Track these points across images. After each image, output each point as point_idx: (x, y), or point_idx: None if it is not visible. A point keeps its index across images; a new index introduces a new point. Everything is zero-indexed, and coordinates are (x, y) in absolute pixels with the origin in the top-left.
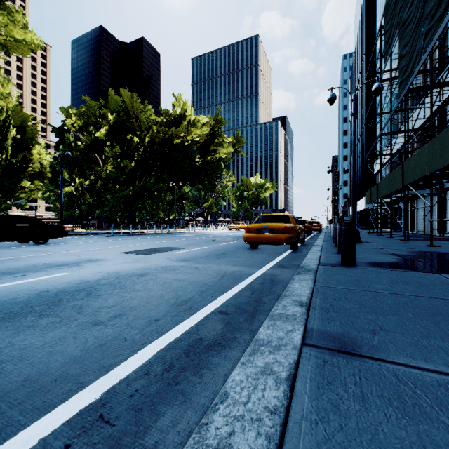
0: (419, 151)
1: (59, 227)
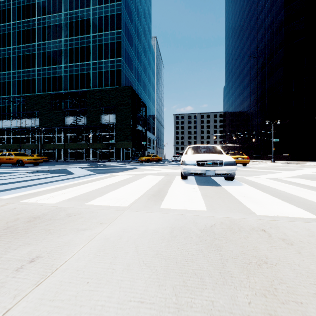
0: (51, 144)
1: None
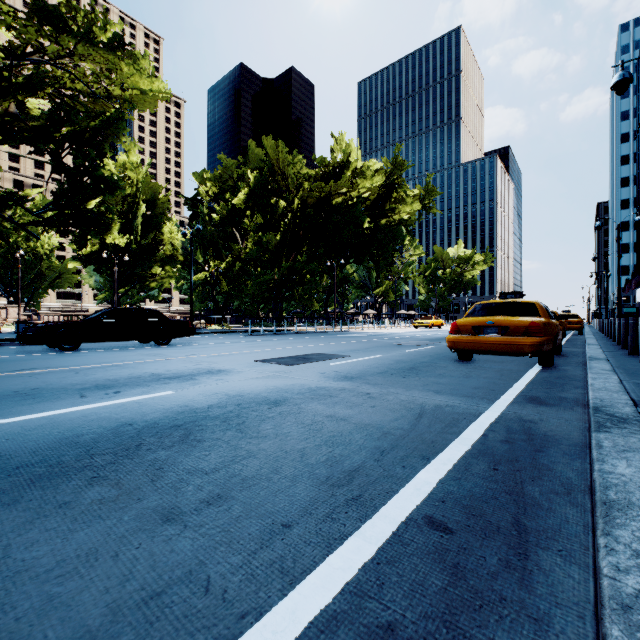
0: None
1: (184, 323)
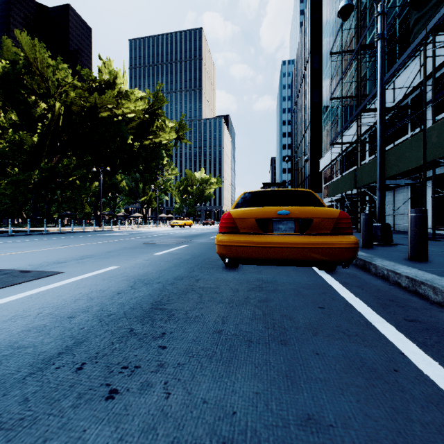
0: None
1: None
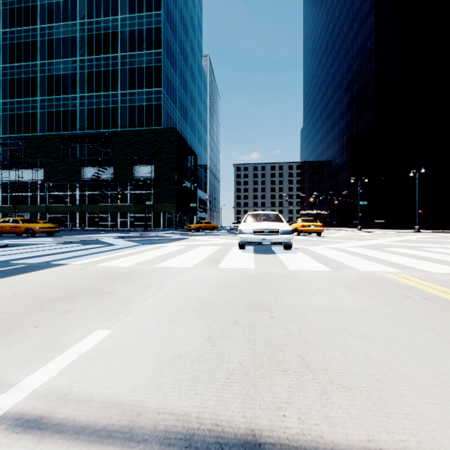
0: (61, 206)
1: None
